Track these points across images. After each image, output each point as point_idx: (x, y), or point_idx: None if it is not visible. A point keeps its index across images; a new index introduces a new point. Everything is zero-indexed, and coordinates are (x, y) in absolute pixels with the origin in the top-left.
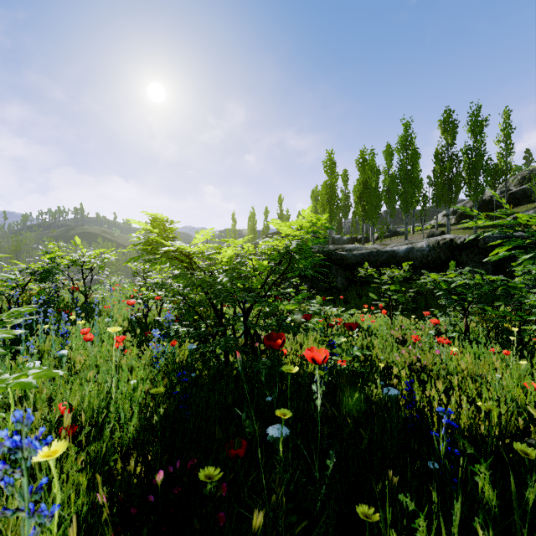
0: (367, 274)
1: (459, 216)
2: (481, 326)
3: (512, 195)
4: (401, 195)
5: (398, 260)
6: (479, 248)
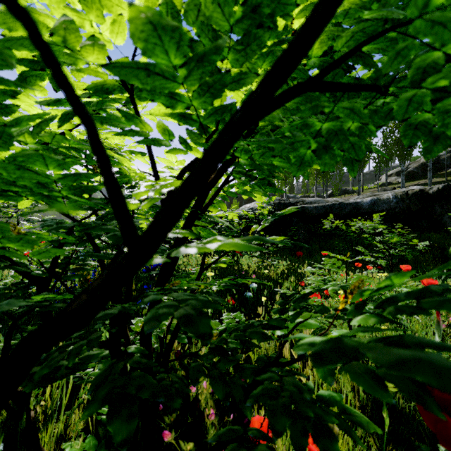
0: (333, 226)
1: (406, 175)
2: None
3: None
4: None
5: (362, 212)
6: None
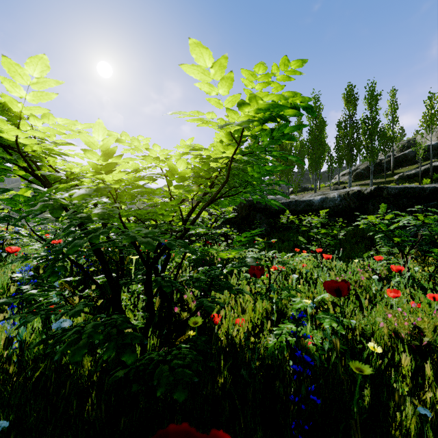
0: (288, 220)
1: (355, 175)
2: (421, 269)
3: (397, 159)
4: (311, 156)
5: (313, 208)
6: (383, 198)
